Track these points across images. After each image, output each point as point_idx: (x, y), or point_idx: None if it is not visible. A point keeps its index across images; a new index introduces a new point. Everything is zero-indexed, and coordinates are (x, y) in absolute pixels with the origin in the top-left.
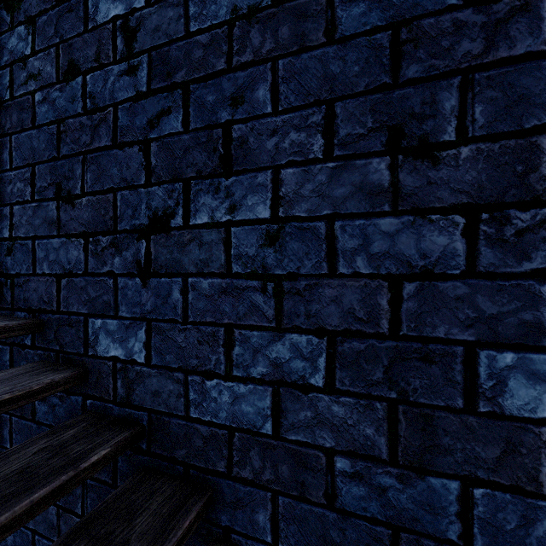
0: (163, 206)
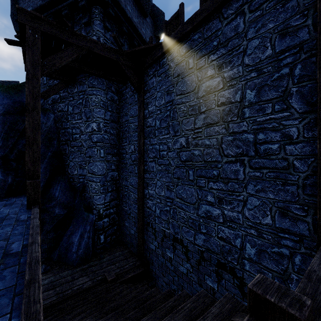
0: (175, 288)
